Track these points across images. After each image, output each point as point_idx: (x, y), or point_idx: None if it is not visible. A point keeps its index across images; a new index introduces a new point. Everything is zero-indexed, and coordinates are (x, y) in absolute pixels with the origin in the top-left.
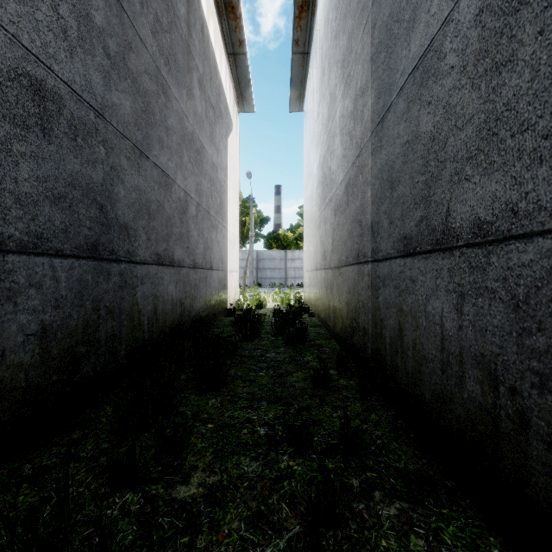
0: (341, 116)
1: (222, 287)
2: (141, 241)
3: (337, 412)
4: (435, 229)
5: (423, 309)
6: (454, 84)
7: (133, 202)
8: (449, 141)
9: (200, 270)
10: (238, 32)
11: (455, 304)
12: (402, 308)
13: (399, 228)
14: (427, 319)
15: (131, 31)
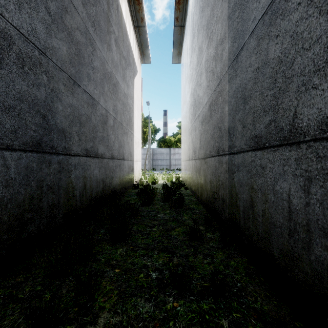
0: (206, 61)
1: (130, 171)
2: (75, 140)
3: (207, 259)
4: (283, 129)
5: (271, 188)
6: (301, 16)
7: (68, 114)
8: (296, 61)
9: (116, 160)
10: (140, 12)
11: (302, 186)
12: (253, 186)
13: (251, 130)
14: (275, 196)
15: (67, 0)
